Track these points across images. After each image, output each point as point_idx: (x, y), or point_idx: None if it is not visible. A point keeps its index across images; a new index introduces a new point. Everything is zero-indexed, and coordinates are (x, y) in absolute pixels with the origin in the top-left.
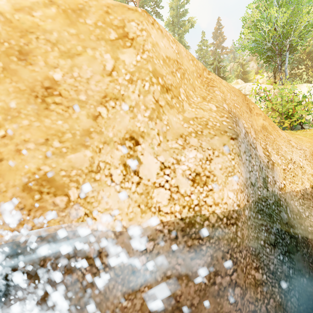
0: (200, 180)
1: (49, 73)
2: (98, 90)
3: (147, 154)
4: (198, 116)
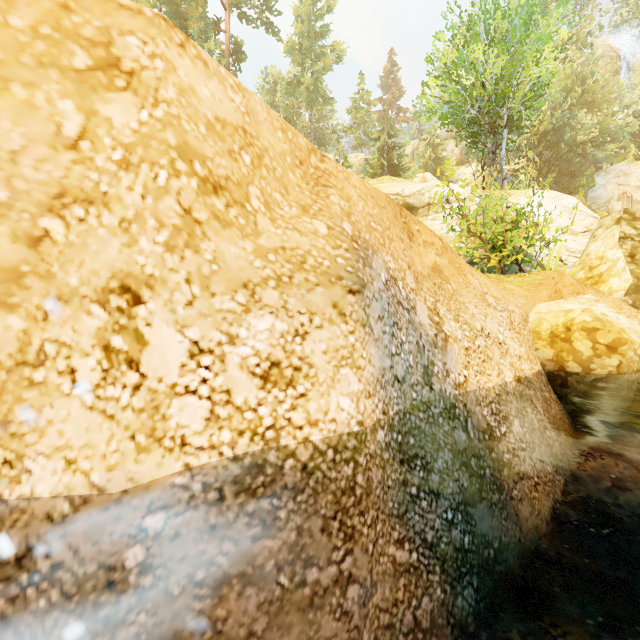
0: (280, 376)
1: None
2: (42, 180)
3: (160, 324)
4: (287, 244)
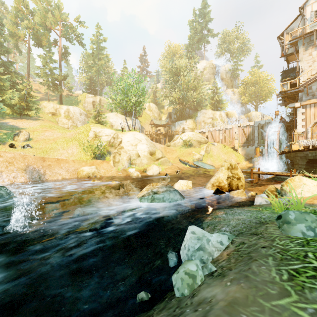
0: (15, 177)
1: None
2: None
3: (4, 174)
4: (18, 166)
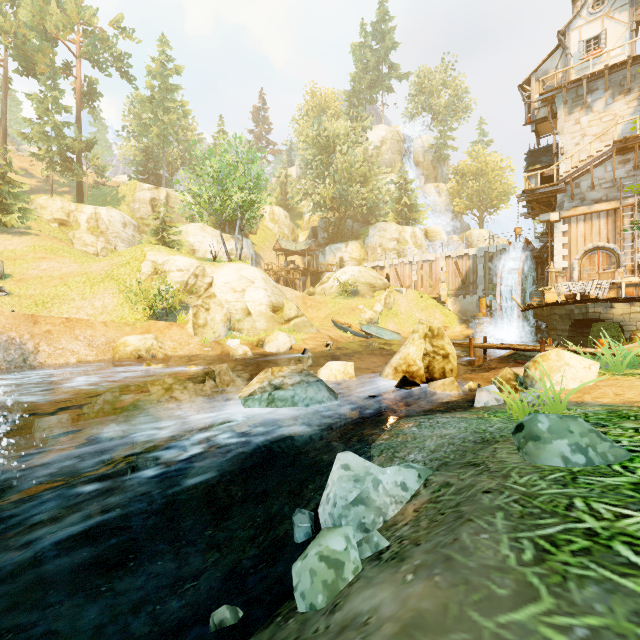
0: None
1: None
2: None
3: None
4: None
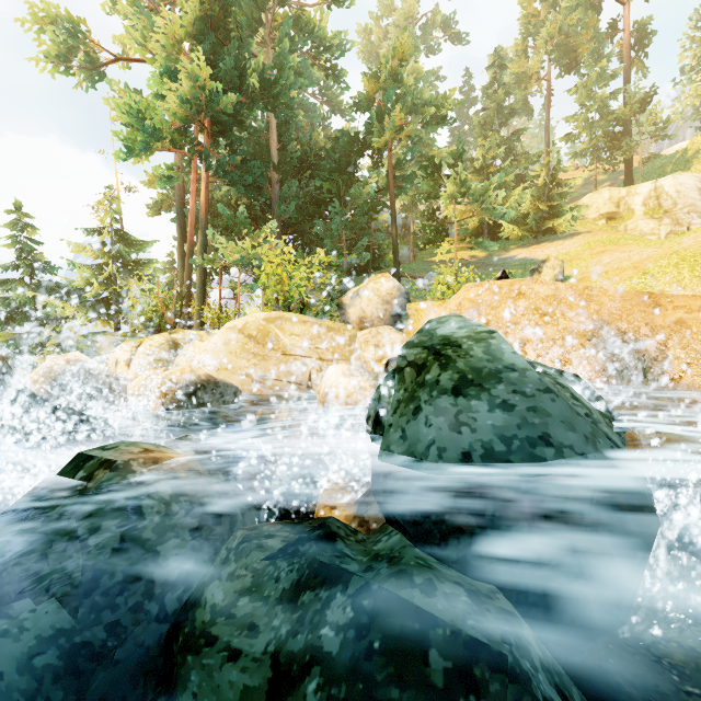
0: (560, 363)
1: (486, 317)
2: (507, 321)
3: (530, 350)
4: (568, 326)
